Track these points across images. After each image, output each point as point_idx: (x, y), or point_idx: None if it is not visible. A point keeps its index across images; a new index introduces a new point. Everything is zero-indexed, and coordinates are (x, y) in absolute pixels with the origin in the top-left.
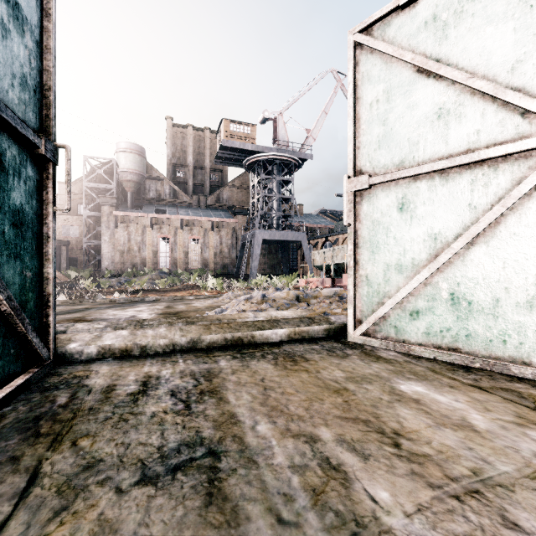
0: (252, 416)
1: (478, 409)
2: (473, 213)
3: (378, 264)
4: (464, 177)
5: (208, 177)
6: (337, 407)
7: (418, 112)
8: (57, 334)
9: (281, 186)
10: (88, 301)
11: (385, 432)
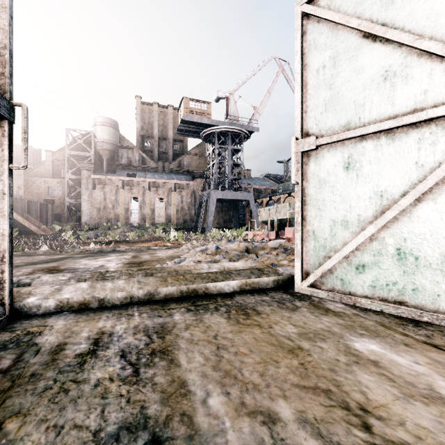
0: (204, 385)
1: (443, 374)
2: (420, 171)
3: (325, 220)
4: (411, 136)
5: (171, 146)
6: (293, 372)
7: (364, 75)
8: (22, 286)
9: (232, 154)
10: (67, 251)
11: (350, 407)
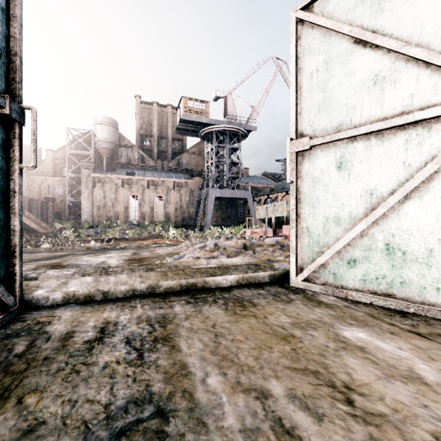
0: (203, 367)
1: (423, 358)
2: (407, 171)
3: (318, 217)
4: (399, 137)
5: (170, 145)
6: (285, 356)
7: (355, 79)
8: (29, 280)
9: (231, 152)
10: (68, 249)
11: (336, 386)
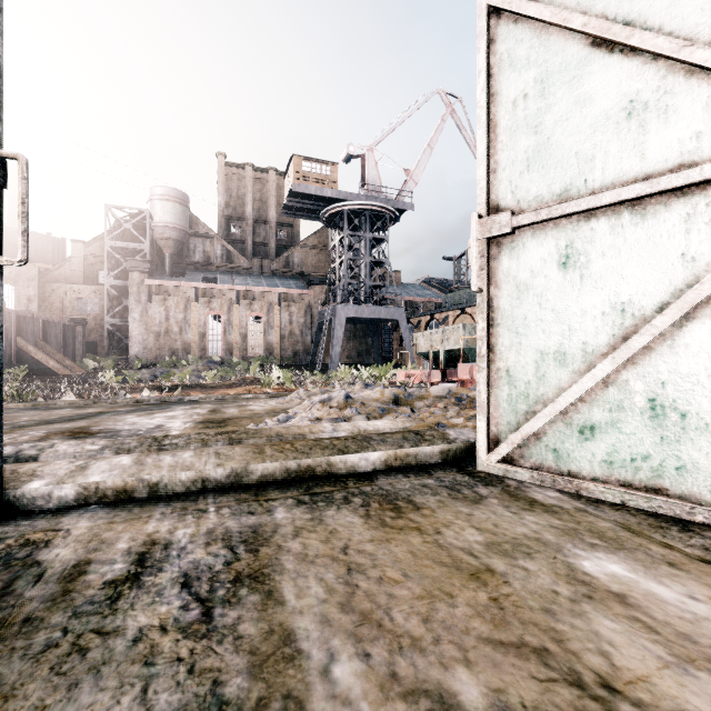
0: (324, 639)
1: None
2: (690, 269)
3: (527, 351)
4: (673, 209)
5: (274, 233)
6: (480, 614)
7: (593, 110)
8: (23, 461)
9: (372, 246)
10: (105, 402)
11: (585, 683)
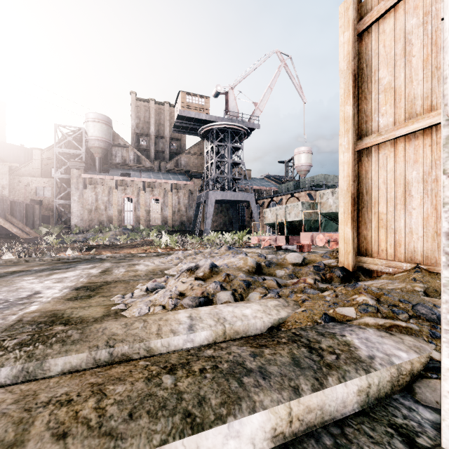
0: None
1: None
2: None
3: None
4: None
5: (168, 145)
6: None
7: None
8: None
9: (232, 152)
10: (34, 260)
11: None
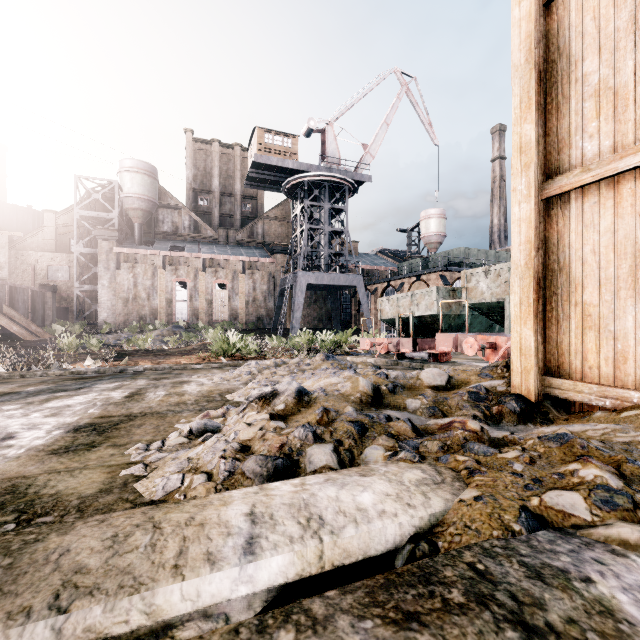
0: None
1: None
2: None
3: None
4: None
5: (239, 206)
6: None
7: None
8: None
9: (331, 216)
10: (34, 375)
11: None
